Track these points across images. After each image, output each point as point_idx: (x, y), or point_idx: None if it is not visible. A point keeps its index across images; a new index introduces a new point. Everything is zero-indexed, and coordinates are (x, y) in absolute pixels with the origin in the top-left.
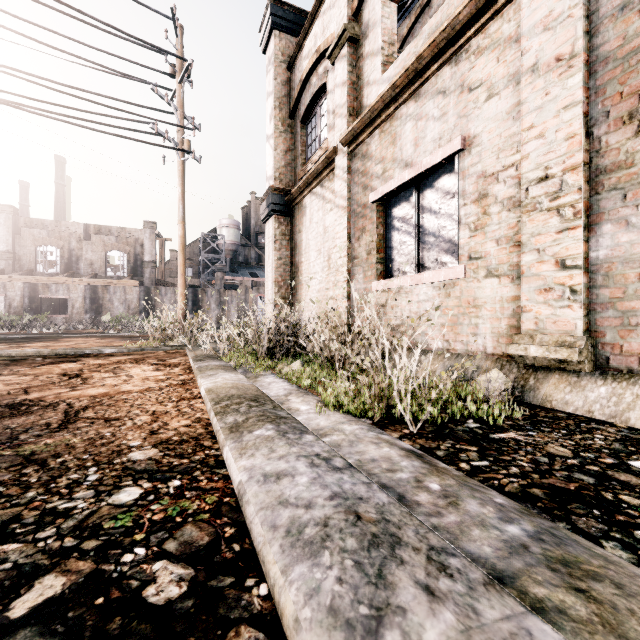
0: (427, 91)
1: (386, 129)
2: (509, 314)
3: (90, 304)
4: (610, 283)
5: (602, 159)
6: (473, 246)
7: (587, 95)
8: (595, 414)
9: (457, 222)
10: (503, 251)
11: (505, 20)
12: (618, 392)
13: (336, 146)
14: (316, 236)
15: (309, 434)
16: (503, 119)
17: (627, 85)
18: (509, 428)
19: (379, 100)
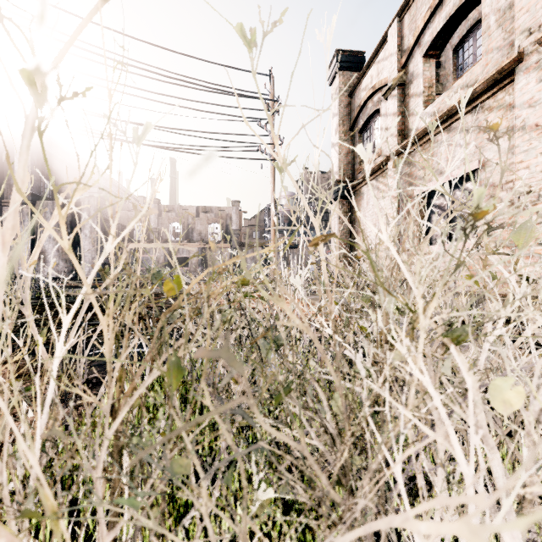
0: (455, 128)
1: (426, 148)
2: (509, 270)
3: (201, 260)
4: None
5: None
6: None
7: None
8: None
9: None
10: (505, 232)
11: (507, 93)
12: None
13: (388, 155)
14: (372, 214)
15: None
16: (505, 153)
17: None
18: None
19: (421, 131)
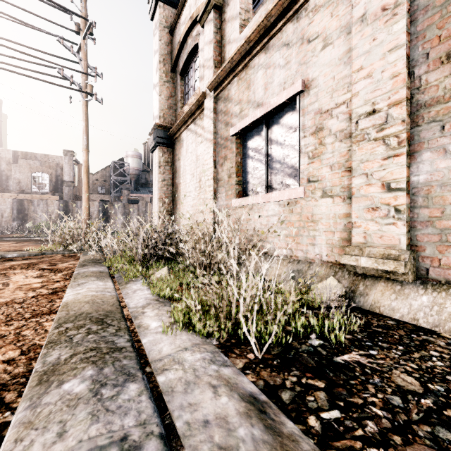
0: (274, 44)
1: (242, 77)
2: (341, 228)
3: (17, 214)
4: (429, 204)
5: (422, 95)
6: (311, 171)
7: (409, 39)
8: (420, 322)
9: (298, 151)
10: (336, 175)
11: None
12: (439, 301)
13: (205, 91)
14: (190, 163)
15: (135, 381)
16: (336, 64)
17: (445, 29)
18: (350, 345)
19: (237, 52)
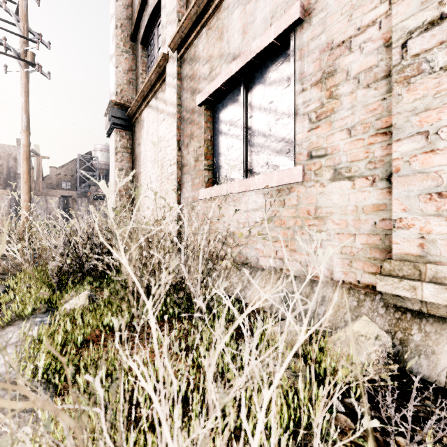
0: None
1: (213, 24)
2: (368, 229)
3: None
4: None
5: None
6: (315, 141)
7: None
8: None
9: (293, 113)
10: (359, 143)
11: None
12: None
13: (166, 53)
14: (151, 147)
15: None
16: None
17: None
18: None
19: None
